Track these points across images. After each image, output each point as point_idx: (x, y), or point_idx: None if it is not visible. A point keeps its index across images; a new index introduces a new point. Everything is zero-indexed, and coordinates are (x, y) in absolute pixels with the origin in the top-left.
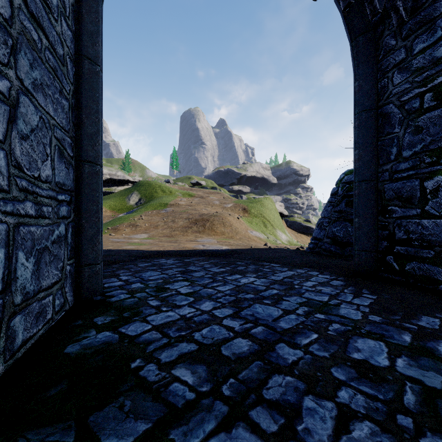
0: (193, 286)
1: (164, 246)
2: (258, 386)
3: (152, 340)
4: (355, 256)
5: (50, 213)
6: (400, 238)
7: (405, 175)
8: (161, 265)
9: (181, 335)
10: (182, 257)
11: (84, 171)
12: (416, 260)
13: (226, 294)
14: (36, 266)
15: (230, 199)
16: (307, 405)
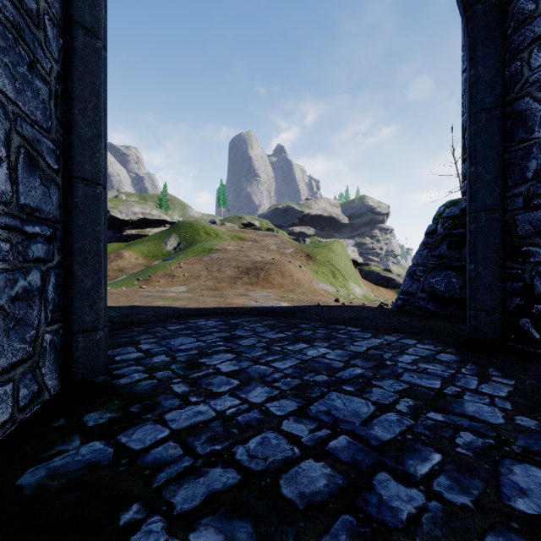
0: (239, 360)
1: (205, 301)
2: None
3: (167, 460)
4: (470, 318)
5: (6, 252)
6: None
7: None
8: (199, 328)
9: (214, 450)
10: (228, 316)
11: (77, 193)
12: None
13: (287, 374)
14: None
15: (290, 243)
16: None
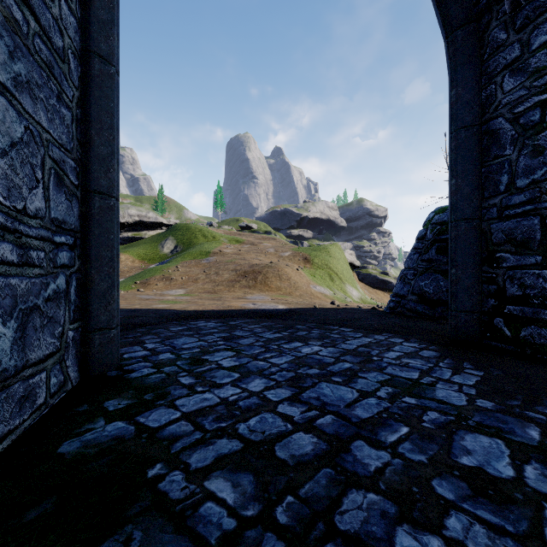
0: (238, 357)
1: (204, 304)
2: (328, 508)
3: (181, 434)
4: (451, 318)
5: (41, 259)
6: (513, 295)
7: (519, 211)
8: (200, 329)
9: (220, 427)
10: (227, 318)
11: (94, 205)
12: (535, 323)
13: (283, 369)
14: (19, 333)
15: (288, 247)
16: (402, 542)
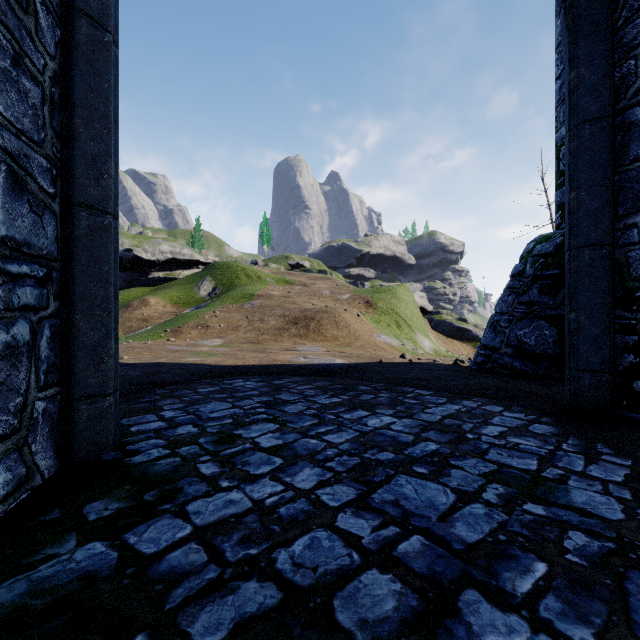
0: (283, 432)
1: (244, 357)
2: None
3: (186, 569)
4: (570, 380)
5: None
6: None
7: None
8: (235, 391)
9: (248, 556)
10: (271, 376)
11: (79, 224)
12: None
13: (343, 451)
14: None
15: (346, 288)
16: None
